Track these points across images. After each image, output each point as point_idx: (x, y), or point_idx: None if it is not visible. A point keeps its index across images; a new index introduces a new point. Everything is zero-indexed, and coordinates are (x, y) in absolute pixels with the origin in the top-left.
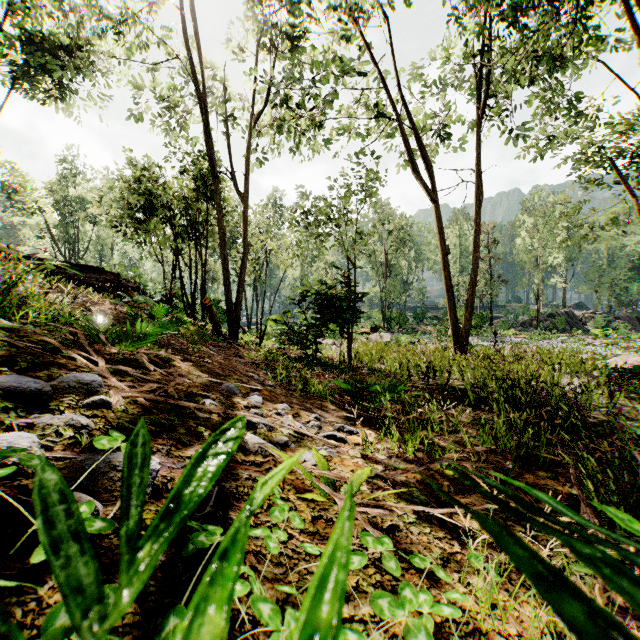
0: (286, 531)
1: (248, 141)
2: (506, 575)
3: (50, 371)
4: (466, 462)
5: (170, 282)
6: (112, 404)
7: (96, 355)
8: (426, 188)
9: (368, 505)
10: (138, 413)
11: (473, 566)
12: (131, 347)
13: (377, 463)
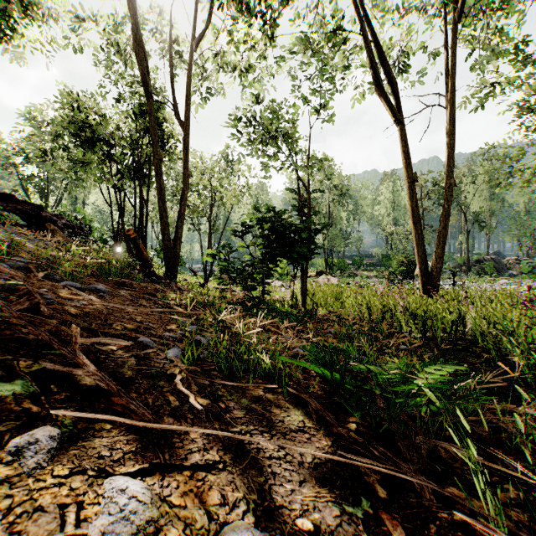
0: None
1: (190, 63)
2: None
3: None
4: None
5: (117, 223)
6: None
7: None
8: (389, 108)
9: None
10: None
11: None
12: None
13: None
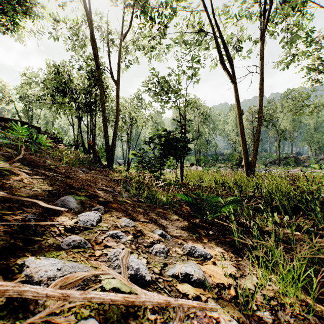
0: None
1: (119, 49)
2: None
3: None
4: None
5: (77, 136)
6: None
7: None
8: (228, 74)
9: None
10: None
11: None
12: None
13: None
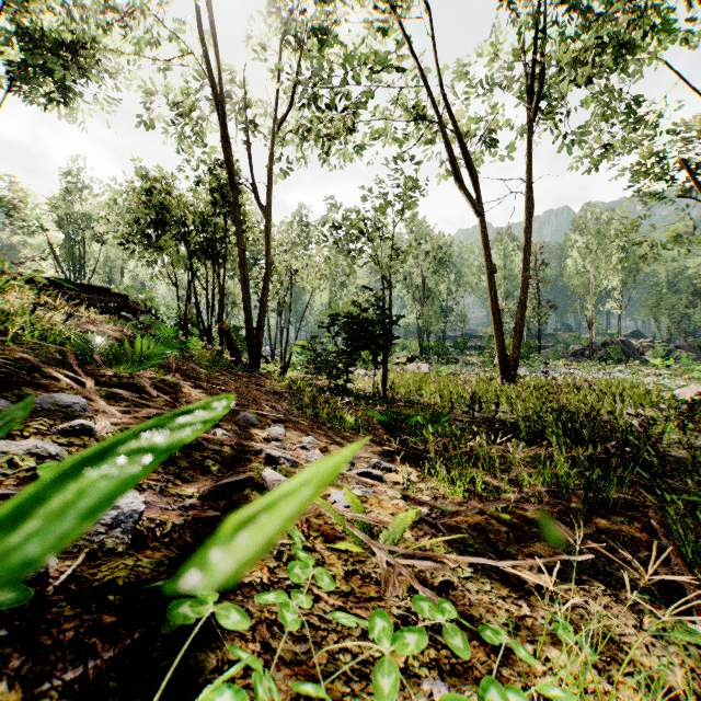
0: (311, 591)
1: (271, 148)
2: (591, 646)
3: (23, 392)
4: (526, 504)
5: (185, 306)
6: (96, 431)
7: (85, 376)
8: (470, 200)
9: (413, 556)
10: None
11: (562, 640)
12: (130, 369)
13: (421, 505)
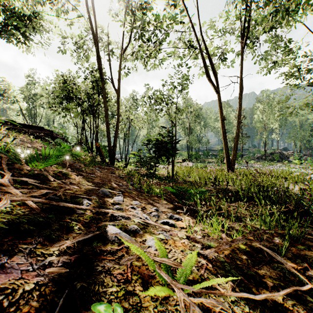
0: None
1: (119, 62)
2: None
3: None
4: (255, 241)
5: (80, 136)
6: None
7: (8, 170)
8: (212, 86)
9: None
10: (21, 213)
11: None
12: (40, 166)
13: (197, 242)
